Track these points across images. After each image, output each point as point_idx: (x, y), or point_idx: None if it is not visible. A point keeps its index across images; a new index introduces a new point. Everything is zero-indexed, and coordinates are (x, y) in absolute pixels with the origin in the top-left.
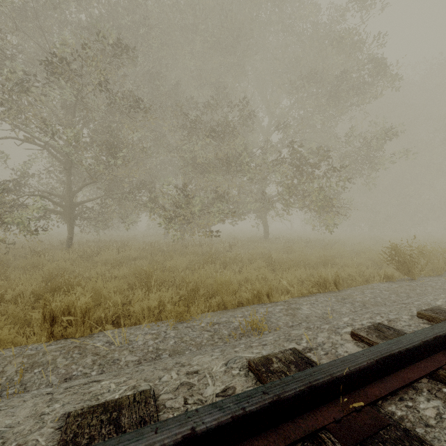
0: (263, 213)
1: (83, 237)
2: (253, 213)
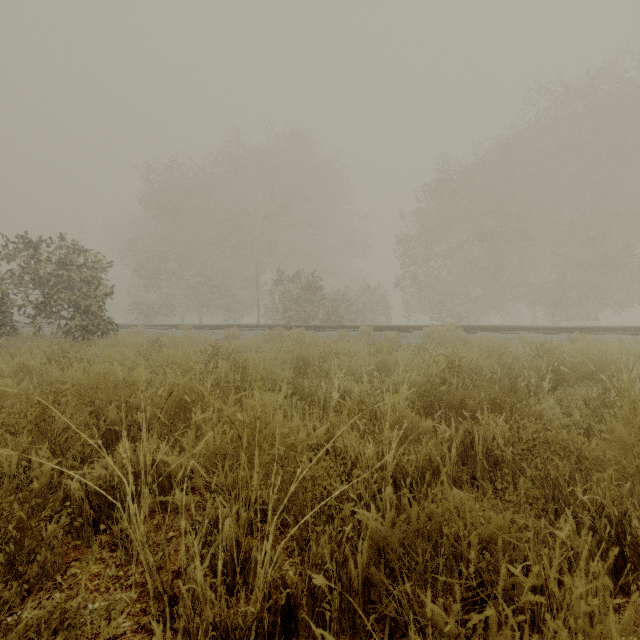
0: None
1: None
2: None
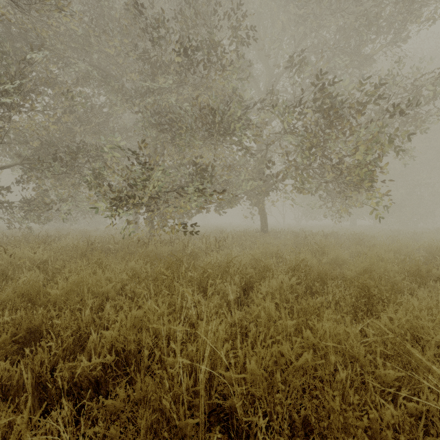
0: (259, 199)
1: (19, 232)
2: (246, 199)
